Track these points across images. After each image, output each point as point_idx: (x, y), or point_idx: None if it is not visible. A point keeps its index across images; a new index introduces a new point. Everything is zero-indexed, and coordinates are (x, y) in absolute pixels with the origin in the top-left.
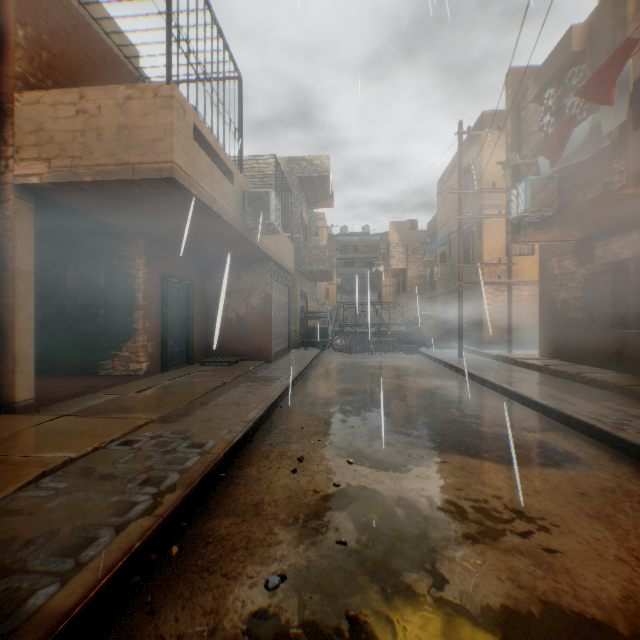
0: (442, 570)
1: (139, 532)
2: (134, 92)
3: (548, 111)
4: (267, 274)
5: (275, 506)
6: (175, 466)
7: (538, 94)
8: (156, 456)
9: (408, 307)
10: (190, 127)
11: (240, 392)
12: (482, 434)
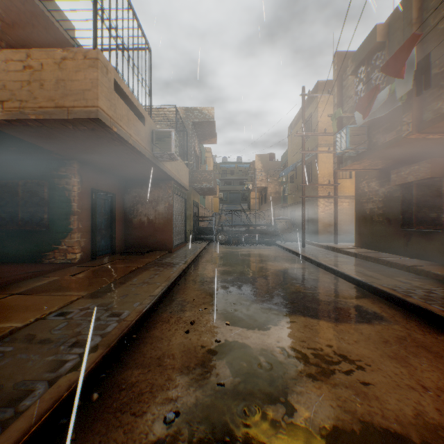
0: (292, 402)
1: (67, 384)
2: (69, 54)
3: (361, 81)
4: (170, 190)
5: (173, 358)
6: (98, 331)
7: (355, 70)
8: (84, 324)
9: (268, 213)
10: (112, 82)
11: (149, 274)
12: (318, 301)
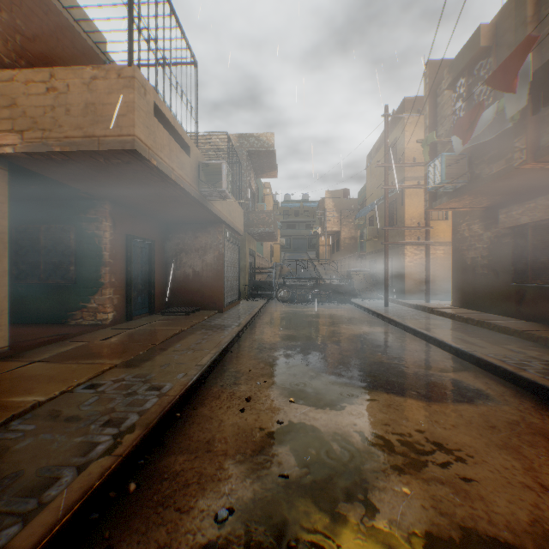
0: (373, 500)
1: (99, 471)
2: (99, 72)
3: (460, 97)
4: (220, 235)
5: (225, 443)
6: (135, 408)
7: (452, 83)
8: (118, 398)
9: (341, 264)
10: (150, 105)
11: (195, 339)
12: (405, 374)
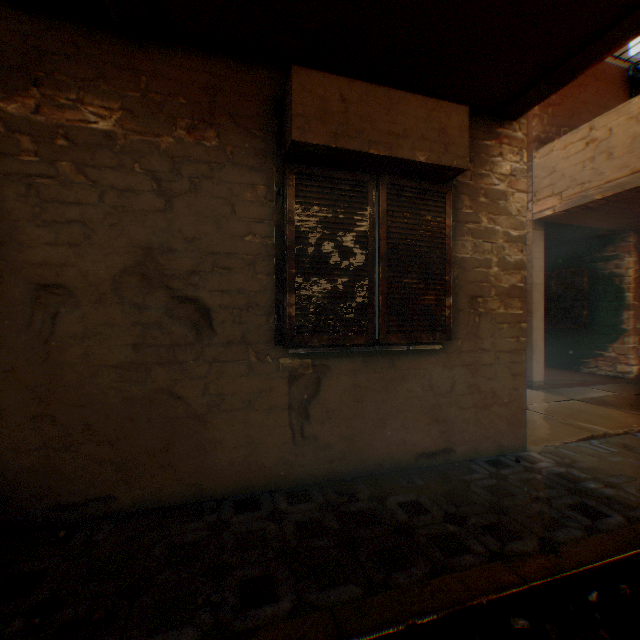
0: None
1: None
2: None
3: None
4: None
5: None
6: None
7: None
8: None
9: None
10: None
11: None
12: None
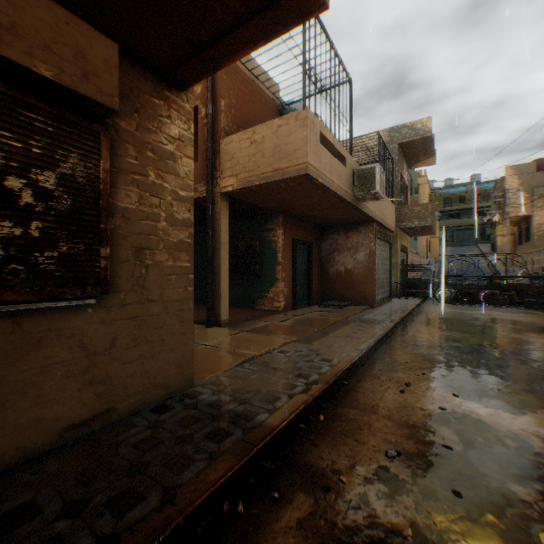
0: None
1: (302, 401)
2: (283, 121)
3: None
4: (371, 233)
5: (388, 411)
6: (314, 370)
7: None
8: (301, 362)
9: (531, 258)
10: (317, 134)
11: (351, 329)
12: None
